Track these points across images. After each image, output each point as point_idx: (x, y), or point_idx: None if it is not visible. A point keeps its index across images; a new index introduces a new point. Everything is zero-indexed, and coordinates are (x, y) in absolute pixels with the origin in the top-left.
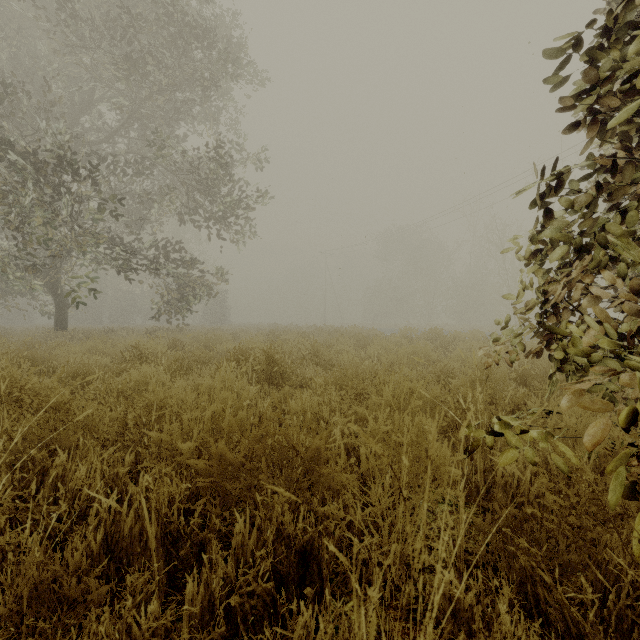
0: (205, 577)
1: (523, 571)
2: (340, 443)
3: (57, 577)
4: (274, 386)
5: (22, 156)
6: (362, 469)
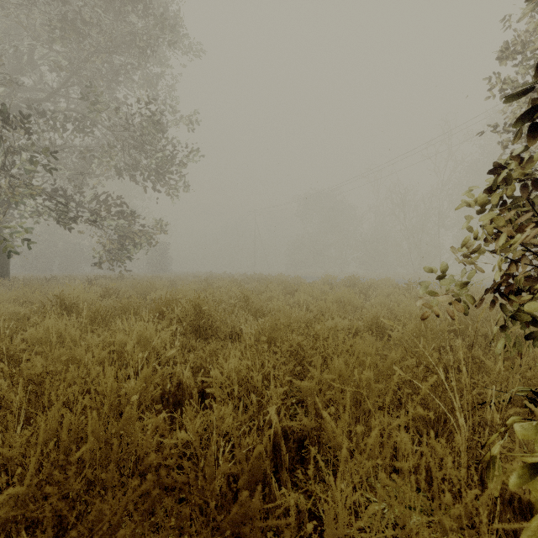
0: None
1: None
2: (277, 428)
3: None
4: (202, 337)
5: None
6: None
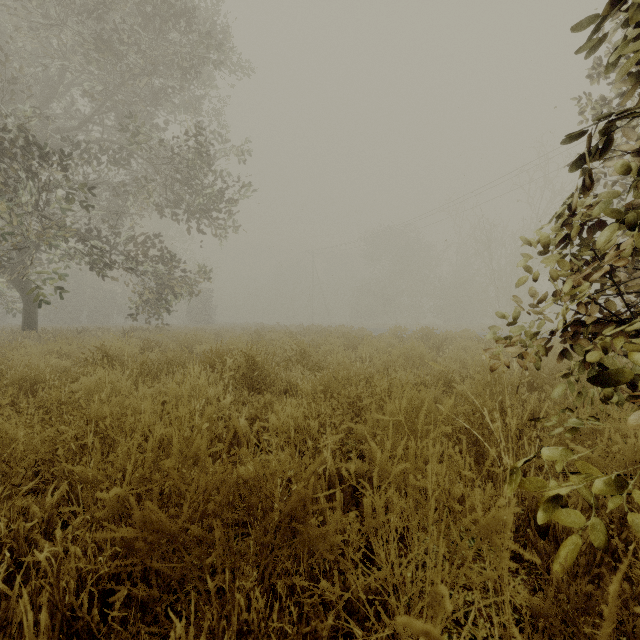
0: None
1: None
2: (332, 469)
3: None
4: (255, 392)
5: None
6: (367, 527)
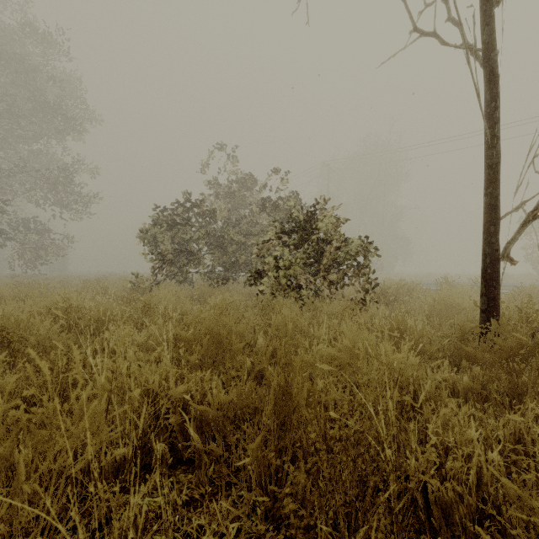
0: None
1: None
2: None
3: None
4: None
5: None
6: None
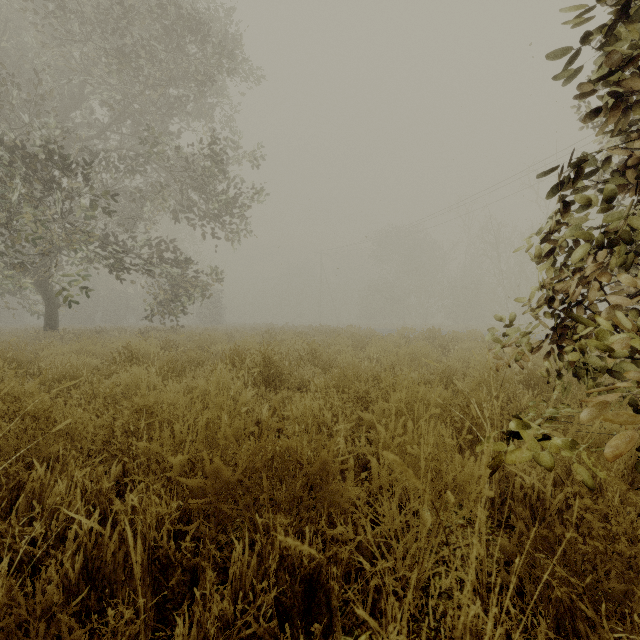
0: (198, 617)
1: (559, 603)
2: (344, 451)
3: (23, 620)
4: (271, 388)
5: (9, 150)
6: (374, 485)
